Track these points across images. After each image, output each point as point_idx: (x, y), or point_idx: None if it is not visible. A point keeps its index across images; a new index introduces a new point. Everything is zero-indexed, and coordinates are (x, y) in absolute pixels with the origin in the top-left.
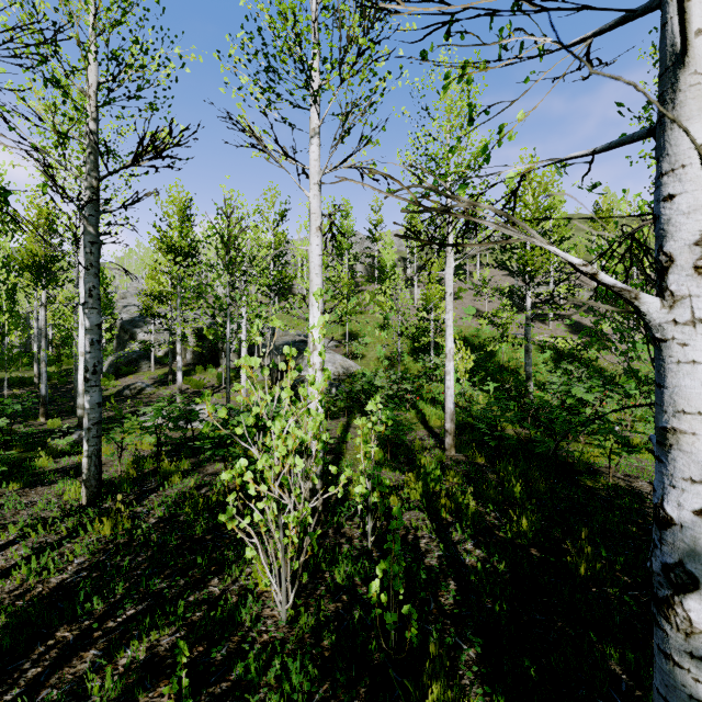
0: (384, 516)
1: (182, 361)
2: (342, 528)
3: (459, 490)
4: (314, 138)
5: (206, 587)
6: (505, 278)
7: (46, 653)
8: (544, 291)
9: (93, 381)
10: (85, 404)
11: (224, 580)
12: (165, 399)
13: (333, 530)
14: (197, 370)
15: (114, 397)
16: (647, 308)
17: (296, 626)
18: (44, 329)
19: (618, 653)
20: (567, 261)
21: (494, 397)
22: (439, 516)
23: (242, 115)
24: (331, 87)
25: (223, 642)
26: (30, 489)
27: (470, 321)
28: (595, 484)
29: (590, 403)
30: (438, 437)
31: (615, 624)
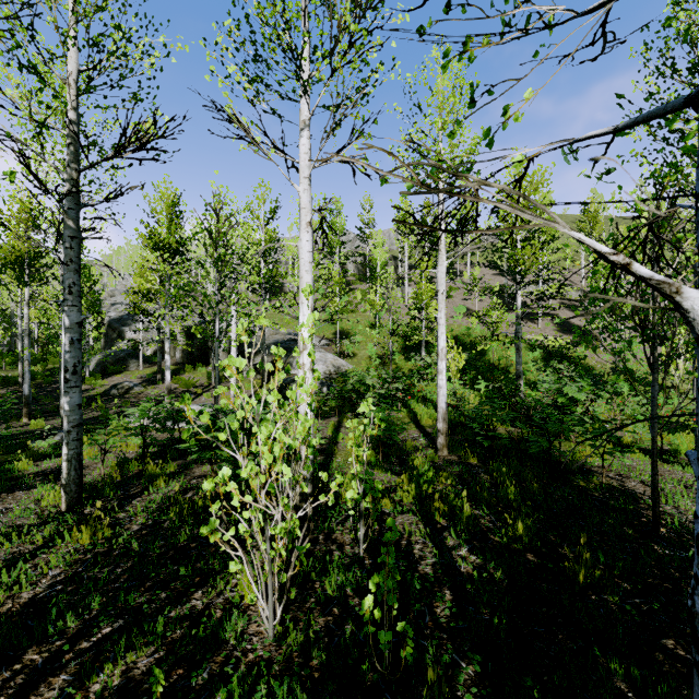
0: (376, 520)
1: (171, 360)
2: (333, 533)
3: (452, 493)
4: (304, 131)
5: (189, 600)
6: (494, 277)
7: (11, 679)
8: (535, 290)
9: (73, 381)
10: (64, 405)
11: (208, 593)
12: (153, 399)
13: (324, 536)
14: (187, 369)
15: (101, 397)
16: (691, 304)
17: (284, 644)
18: (27, 327)
19: (622, 668)
20: (594, 249)
21: (484, 396)
22: (432, 519)
23: (229, 105)
24: (322, 76)
25: (204, 664)
26: (7, 495)
27: (460, 320)
28: (588, 484)
29: (581, 401)
30: (430, 436)
31: (618, 636)
